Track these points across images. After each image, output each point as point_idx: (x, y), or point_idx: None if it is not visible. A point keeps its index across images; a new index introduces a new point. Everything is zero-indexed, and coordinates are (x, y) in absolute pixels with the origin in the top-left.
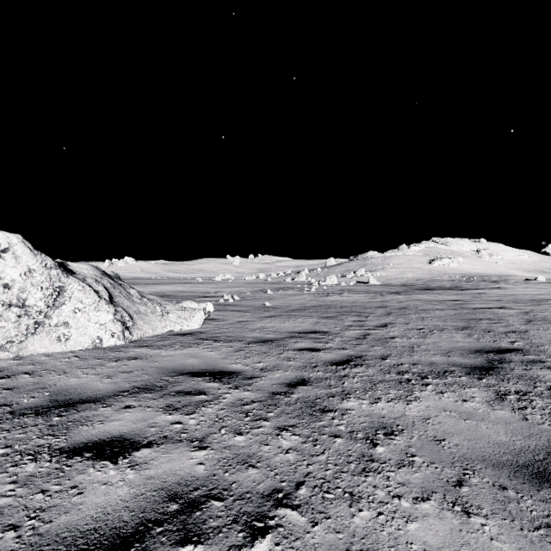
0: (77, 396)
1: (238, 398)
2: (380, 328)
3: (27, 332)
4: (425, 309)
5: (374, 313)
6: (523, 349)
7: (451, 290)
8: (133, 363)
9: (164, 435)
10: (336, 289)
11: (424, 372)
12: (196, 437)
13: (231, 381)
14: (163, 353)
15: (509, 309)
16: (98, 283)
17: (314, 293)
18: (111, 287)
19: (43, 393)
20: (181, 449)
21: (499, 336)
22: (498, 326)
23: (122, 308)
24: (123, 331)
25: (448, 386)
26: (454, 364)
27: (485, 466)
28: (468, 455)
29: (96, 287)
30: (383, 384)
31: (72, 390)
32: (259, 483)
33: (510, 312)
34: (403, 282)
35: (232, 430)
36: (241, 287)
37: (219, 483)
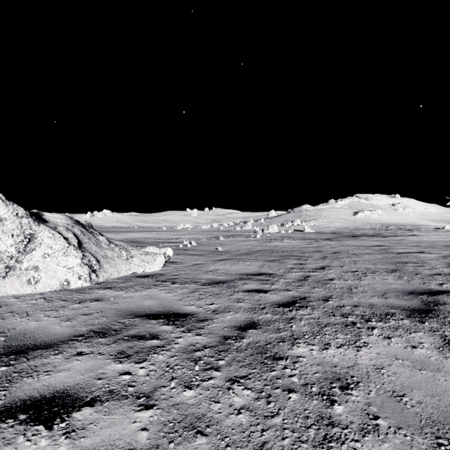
0: (32, 341)
1: (189, 343)
2: (319, 270)
3: None
4: (356, 253)
5: (311, 257)
6: None
7: (374, 237)
8: (95, 305)
9: (109, 389)
10: (277, 236)
11: (367, 314)
12: (143, 392)
13: (184, 324)
14: (124, 294)
15: (428, 253)
16: (68, 231)
17: (259, 239)
18: (81, 234)
19: None
20: (125, 409)
21: (427, 278)
22: (423, 269)
23: (90, 253)
24: (90, 274)
25: (394, 331)
26: (392, 306)
27: None
28: (435, 416)
29: (66, 234)
30: (330, 327)
31: (29, 334)
32: None
33: (431, 256)
34: (332, 230)
35: (181, 383)
36: (198, 234)
37: None
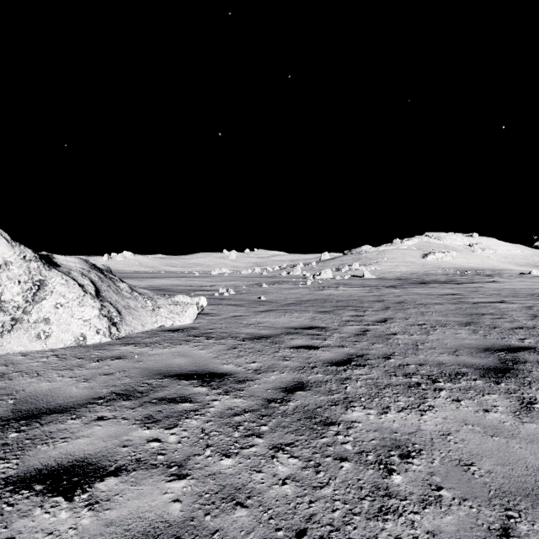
0: (45, 404)
1: (227, 406)
2: (380, 323)
3: (3, 329)
4: (424, 303)
5: (371, 308)
6: (536, 348)
7: (447, 284)
8: (116, 364)
9: (136, 457)
10: (331, 283)
11: (434, 374)
12: (175, 461)
13: (221, 385)
14: (150, 351)
15: (510, 303)
16: (84, 277)
17: (310, 286)
18: (99, 280)
19: (7, 401)
20: (154, 479)
21: (507, 332)
22: (502, 322)
23: (110, 303)
24: (109, 328)
25: (464, 392)
26: (464, 365)
27: (532, 504)
28: (506, 486)
29: (82, 280)
30: (390, 389)
31: (41, 397)
32: (248, 532)
33: (513, 307)
34: (397, 276)
35: (218, 451)
36: (237, 280)
37: (198, 532)
